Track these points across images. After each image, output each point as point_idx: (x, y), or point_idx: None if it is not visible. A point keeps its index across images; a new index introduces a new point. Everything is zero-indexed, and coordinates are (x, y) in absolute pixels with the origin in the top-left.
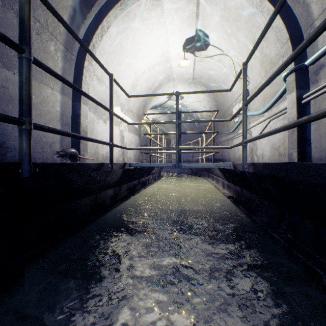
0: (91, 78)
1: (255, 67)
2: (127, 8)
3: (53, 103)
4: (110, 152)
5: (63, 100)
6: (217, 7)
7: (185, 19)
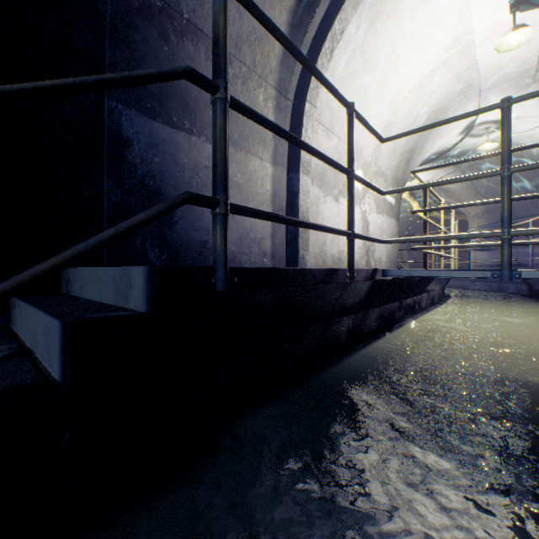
0: (314, 130)
1: None
2: None
3: (261, 180)
4: (347, 248)
5: (274, 173)
6: None
7: None
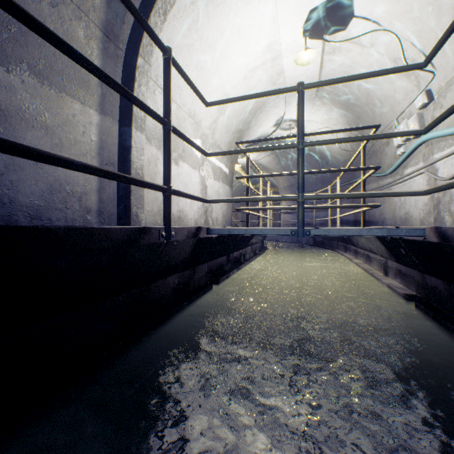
0: (151, 91)
1: (453, 39)
2: None
3: (84, 128)
4: (164, 204)
5: (103, 124)
6: None
7: None
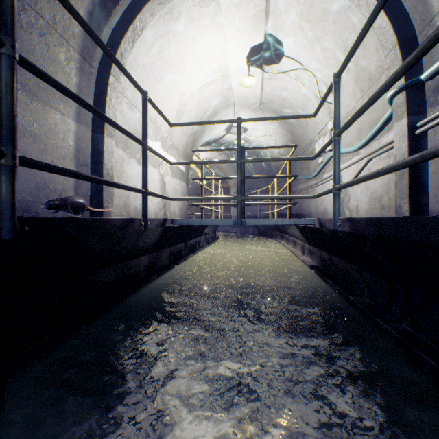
0: (119, 101)
1: (347, 86)
2: (169, 2)
3: (64, 135)
4: (143, 202)
5: (79, 131)
6: (295, 1)
7: (250, 19)
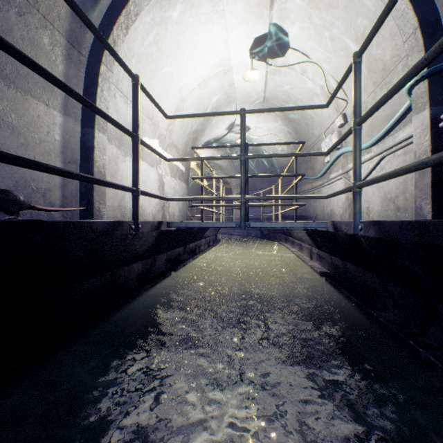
0: (112, 94)
1: None
2: None
3: (48, 128)
4: (133, 203)
5: (66, 124)
6: None
7: (254, 6)
